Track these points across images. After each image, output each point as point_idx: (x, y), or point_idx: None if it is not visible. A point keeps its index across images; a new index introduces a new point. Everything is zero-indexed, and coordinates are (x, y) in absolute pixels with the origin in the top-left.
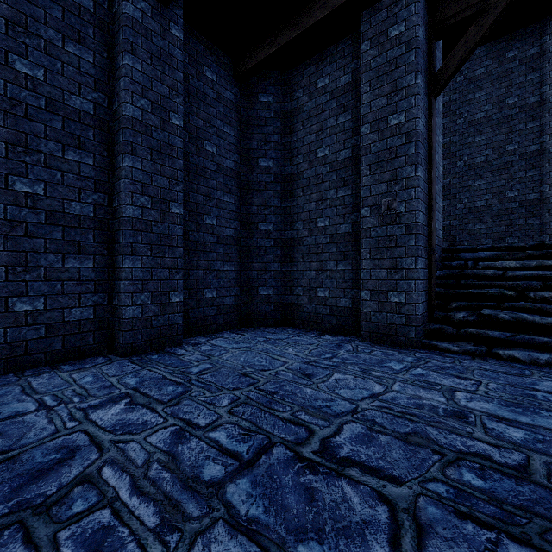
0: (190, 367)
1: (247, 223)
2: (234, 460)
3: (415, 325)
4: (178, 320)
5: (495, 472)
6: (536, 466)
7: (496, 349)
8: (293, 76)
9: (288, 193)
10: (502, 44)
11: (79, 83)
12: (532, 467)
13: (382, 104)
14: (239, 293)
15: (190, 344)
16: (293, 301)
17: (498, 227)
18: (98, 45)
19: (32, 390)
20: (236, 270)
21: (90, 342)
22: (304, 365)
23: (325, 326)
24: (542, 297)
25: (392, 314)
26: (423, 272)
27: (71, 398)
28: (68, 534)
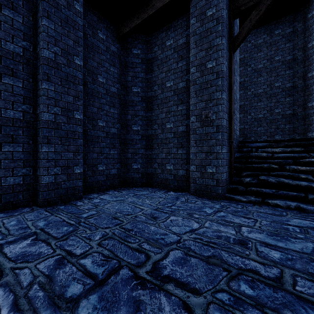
0: (82, 214)
1: (125, 125)
2: (91, 280)
3: (221, 186)
4: (79, 184)
5: (261, 283)
6: (286, 277)
7: (267, 200)
8: (152, 38)
9: (149, 108)
10: (272, 26)
11: (12, 35)
12: (284, 278)
13: (203, 55)
14: (120, 167)
15: (87, 198)
16: (152, 171)
17: (270, 129)
18: (26, 12)
19: None
20: (118, 153)
21: (20, 198)
22: (154, 211)
23: (171, 186)
24: (293, 169)
25: (208, 179)
26: (226, 154)
27: None
28: None
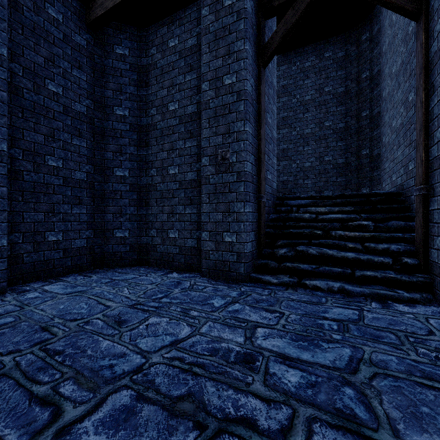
0: None
1: (102, 168)
2: None
3: (244, 262)
4: None
5: None
6: (298, 427)
7: (304, 280)
8: (148, 34)
9: (144, 142)
10: (322, 46)
11: None
12: (294, 429)
13: (218, 65)
14: (92, 235)
15: (15, 292)
16: (148, 242)
17: (319, 182)
18: None
19: None
20: (89, 213)
21: None
22: (127, 309)
23: (175, 264)
24: (340, 236)
25: (226, 252)
26: (253, 215)
27: None
28: None
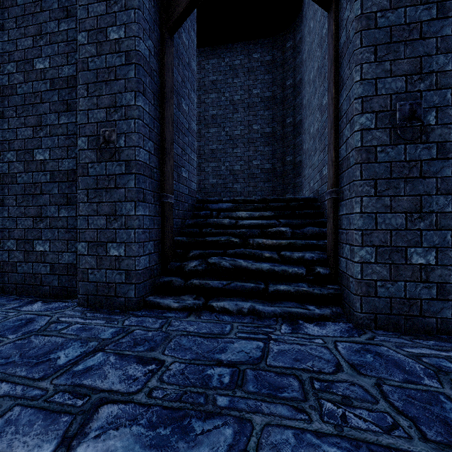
0: None
1: None
2: None
3: (135, 282)
4: None
5: None
6: None
7: (211, 301)
8: None
9: None
10: (250, 46)
11: None
12: None
13: (101, 11)
14: None
15: None
16: (4, 258)
17: (248, 187)
18: None
19: None
20: None
21: None
22: None
23: (45, 289)
24: (257, 244)
25: (111, 270)
26: (151, 219)
27: None
28: None
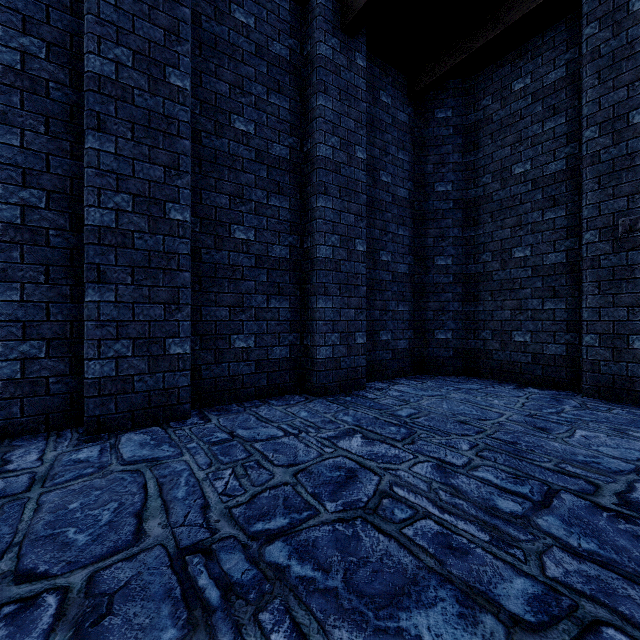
0: (394, 411)
1: (422, 258)
2: (522, 499)
3: None
4: (362, 363)
5: None
6: None
7: None
8: (478, 82)
9: (471, 220)
10: None
11: (279, 131)
12: None
13: (619, 98)
14: (412, 336)
15: (373, 389)
16: (478, 346)
17: None
18: (293, 91)
19: (265, 419)
20: (410, 310)
21: (286, 381)
22: (528, 418)
23: (525, 377)
24: None
25: (635, 364)
26: None
27: (306, 429)
28: (411, 532)
